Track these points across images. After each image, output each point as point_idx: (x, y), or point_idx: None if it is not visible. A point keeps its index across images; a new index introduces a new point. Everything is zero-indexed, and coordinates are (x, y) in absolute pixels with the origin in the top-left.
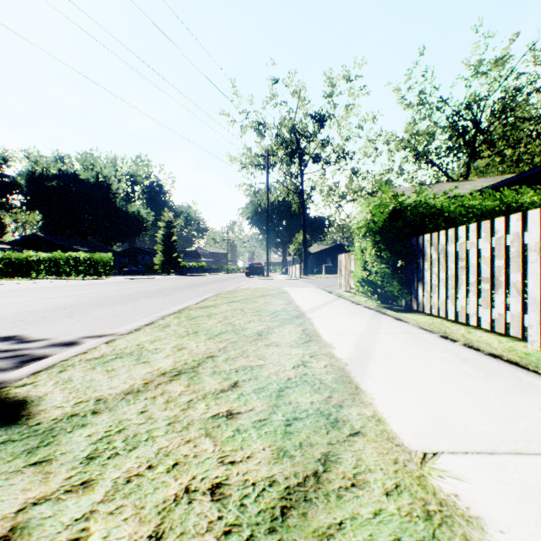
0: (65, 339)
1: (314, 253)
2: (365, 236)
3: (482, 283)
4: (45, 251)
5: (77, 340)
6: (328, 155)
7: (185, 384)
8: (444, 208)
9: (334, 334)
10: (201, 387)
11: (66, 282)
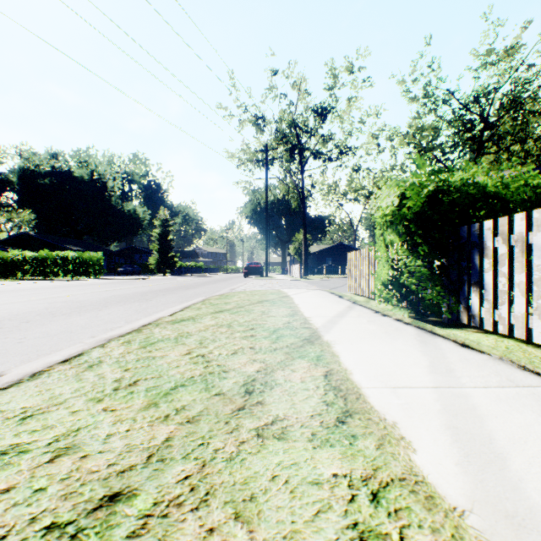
0: None
1: (314, 252)
2: (393, 225)
3: None
4: (36, 250)
5: None
6: (330, 151)
7: None
8: (500, 188)
9: (385, 387)
10: None
11: (46, 283)
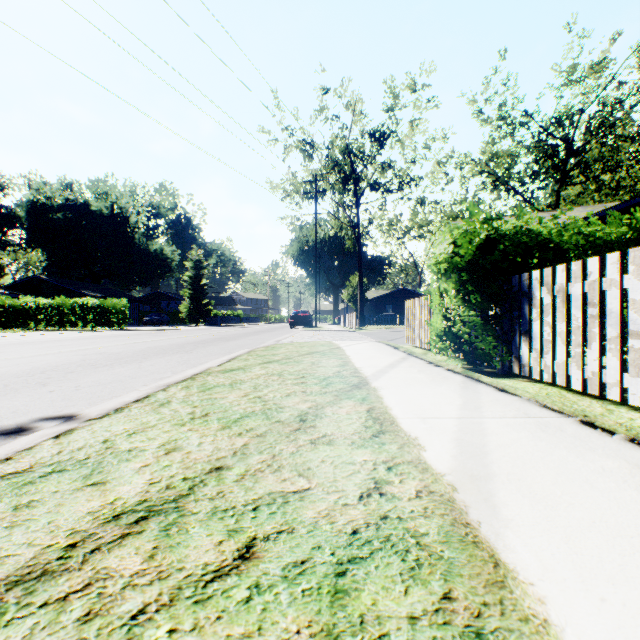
0: (12, 423)
1: (371, 299)
2: (446, 274)
3: (629, 339)
4: (48, 297)
5: (28, 425)
6: (389, 181)
7: (147, 549)
8: (554, 236)
9: (416, 418)
10: (177, 561)
11: (67, 335)
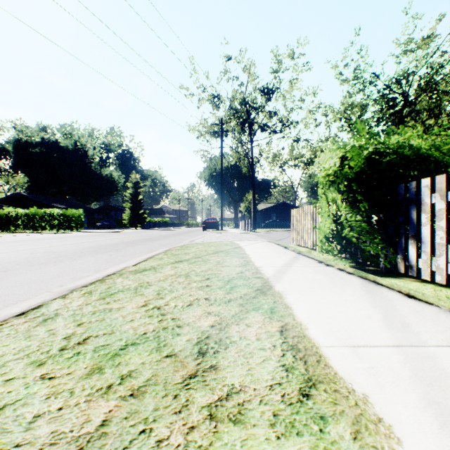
0: None
1: (261, 210)
2: (335, 184)
3: None
4: (28, 208)
5: None
6: (274, 124)
7: None
8: (432, 150)
9: (344, 346)
10: None
11: (34, 236)
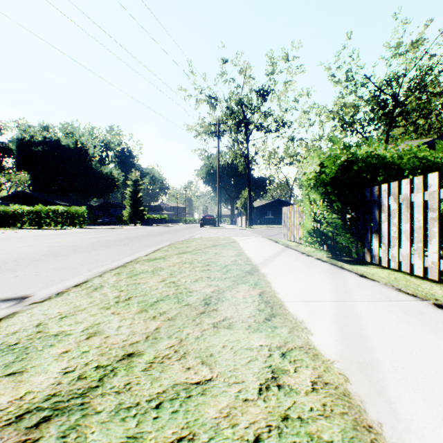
0: None
1: (257, 207)
2: (315, 187)
3: None
4: (31, 205)
5: None
6: (269, 124)
7: None
8: (395, 159)
9: (300, 301)
10: None
11: (42, 232)
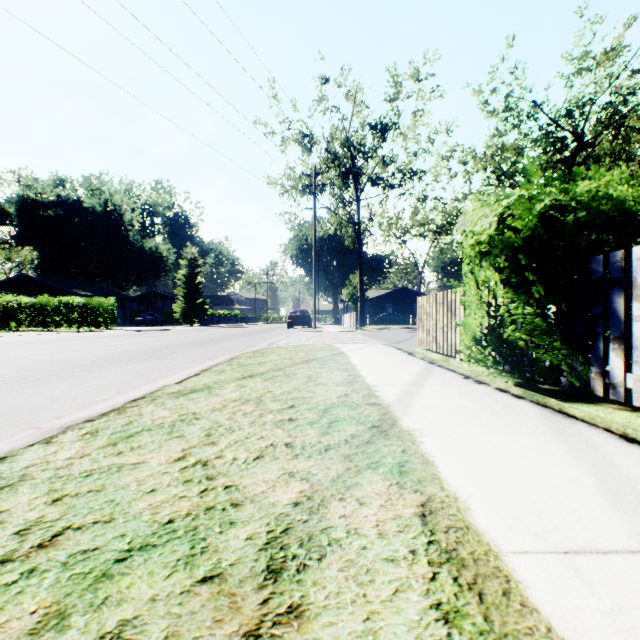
0: None
1: (371, 298)
2: (490, 257)
3: None
4: (37, 296)
5: None
6: (391, 175)
7: None
8: None
9: (548, 552)
10: None
11: (42, 336)
